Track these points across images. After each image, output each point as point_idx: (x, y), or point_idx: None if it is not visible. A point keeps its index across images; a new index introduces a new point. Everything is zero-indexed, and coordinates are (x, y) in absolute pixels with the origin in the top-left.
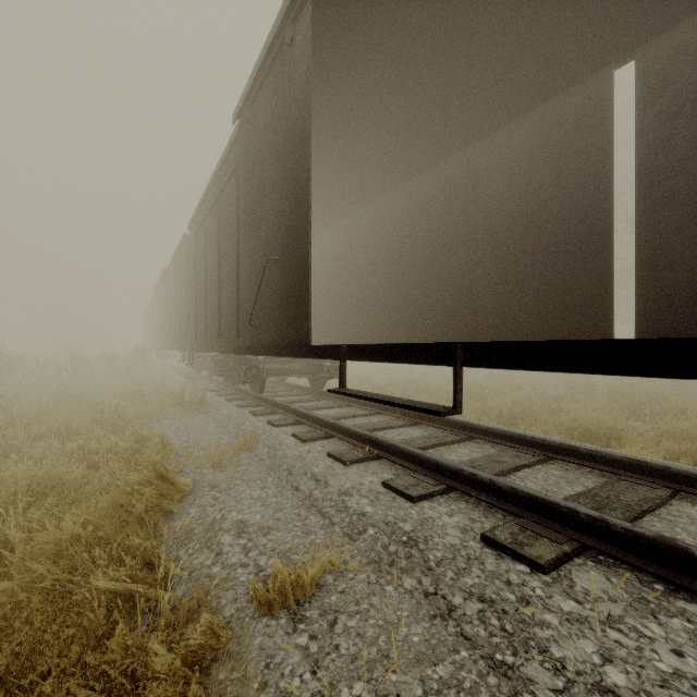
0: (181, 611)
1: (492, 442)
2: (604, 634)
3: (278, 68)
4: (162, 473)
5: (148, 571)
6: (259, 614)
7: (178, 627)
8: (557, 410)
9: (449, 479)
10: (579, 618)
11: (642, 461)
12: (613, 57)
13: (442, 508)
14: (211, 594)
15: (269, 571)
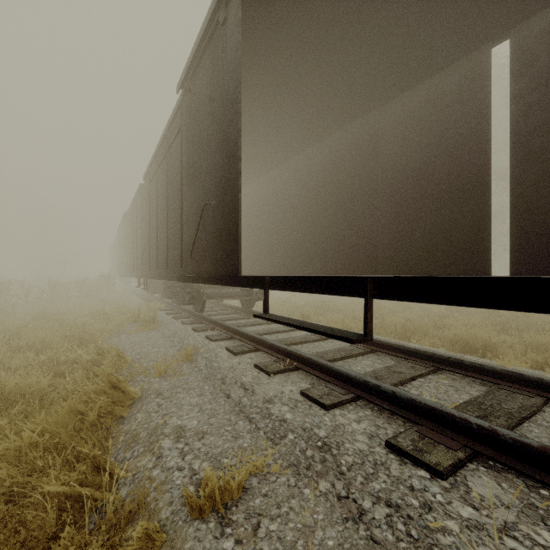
0: (122, 514)
1: (391, 355)
2: (502, 542)
3: (213, 44)
4: (115, 383)
5: (97, 473)
6: (191, 518)
7: (119, 529)
8: (440, 325)
9: (356, 389)
10: (478, 524)
11: (518, 373)
12: (491, 37)
13: (351, 415)
14: (150, 496)
15: (202, 474)
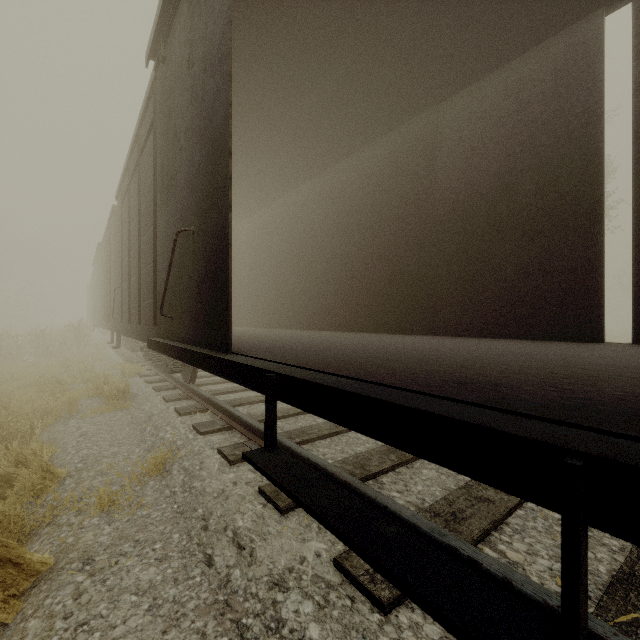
0: None
1: None
2: None
3: None
4: None
5: None
6: None
7: None
8: None
9: None
10: None
11: None
12: None
13: (431, 626)
14: None
15: None
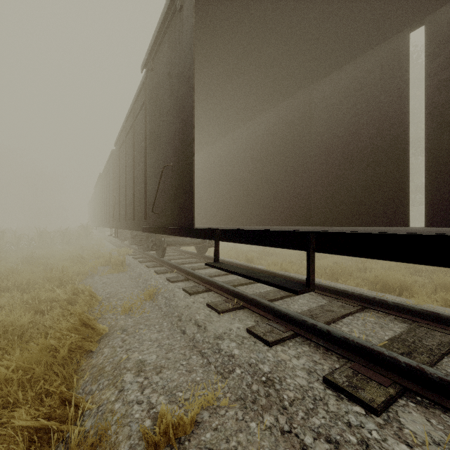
0: (84, 448)
1: (323, 295)
2: None
3: (171, 29)
4: (85, 321)
5: (65, 406)
6: None
7: None
8: (362, 268)
9: (295, 327)
10: None
11: (435, 312)
12: (409, 23)
13: (291, 351)
14: (111, 430)
15: (158, 408)
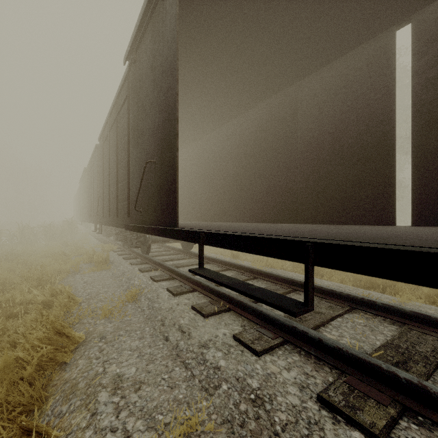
0: None
1: None
2: None
3: (154, 18)
4: (59, 329)
5: (27, 436)
6: None
7: None
8: None
9: (284, 333)
10: None
11: (426, 315)
12: (395, 20)
13: (281, 361)
14: None
15: (135, 436)
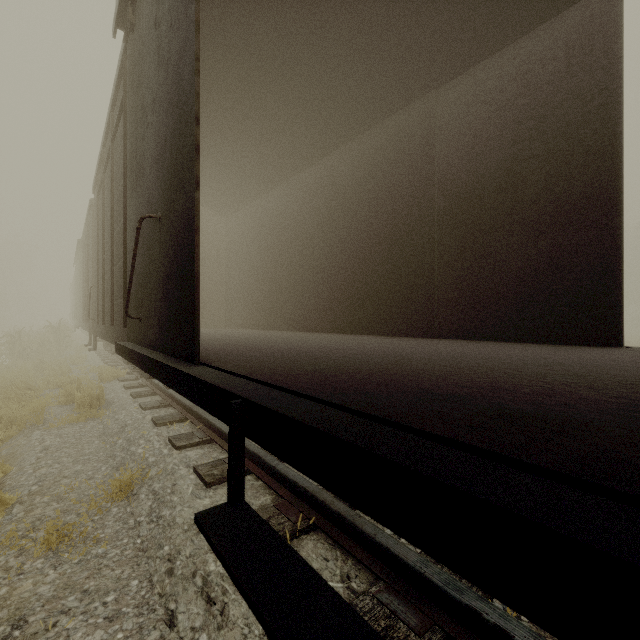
0: None
1: None
2: None
3: None
4: None
5: None
6: None
7: None
8: None
9: (444, 613)
10: None
11: None
12: None
13: None
14: None
15: None
